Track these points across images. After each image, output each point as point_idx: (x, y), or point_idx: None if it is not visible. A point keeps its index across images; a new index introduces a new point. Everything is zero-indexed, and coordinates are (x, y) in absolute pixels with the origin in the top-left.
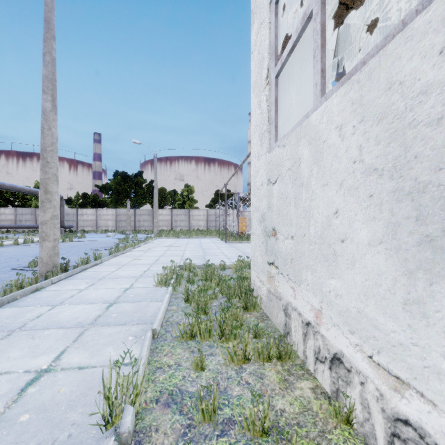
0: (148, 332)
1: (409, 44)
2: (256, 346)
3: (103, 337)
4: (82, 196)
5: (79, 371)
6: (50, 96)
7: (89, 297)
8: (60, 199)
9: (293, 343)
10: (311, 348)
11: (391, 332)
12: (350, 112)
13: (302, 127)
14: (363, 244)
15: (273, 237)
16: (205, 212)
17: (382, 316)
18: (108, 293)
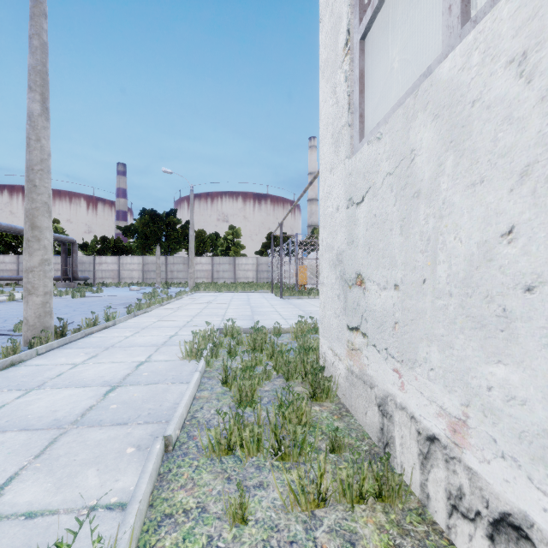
0: (157, 442)
1: None
2: (339, 477)
3: (87, 448)
4: (101, 240)
5: (25, 523)
6: (39, 95)
7: (84, 376)
8: (73, 243)
9: (398, 464)
10: (441, 484)
11: None
12: None
13: (417, 94)
14: None
15: (358, 287)
16: (254, 260)
17: None
18: (113, 370)
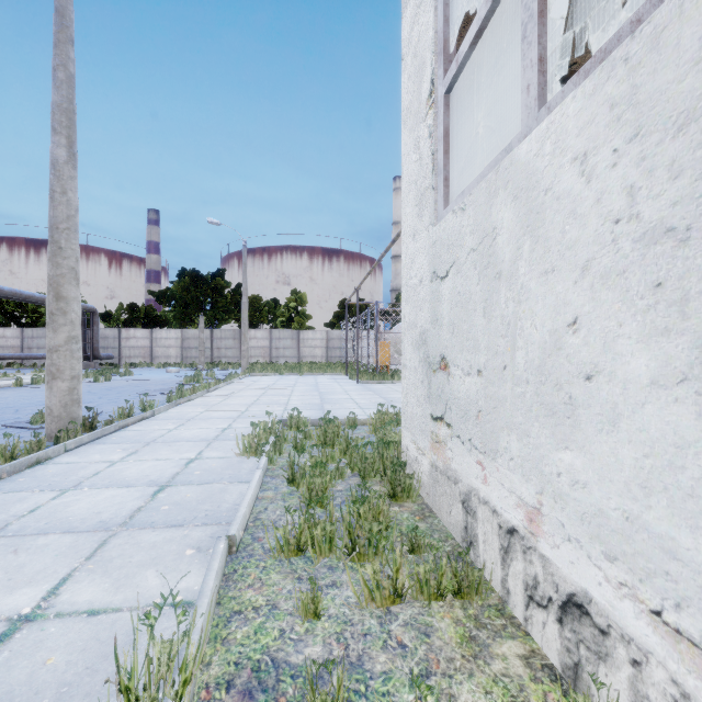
0: (220, 541)
1: None
2: (415, 572)
3: (142, 550)
4: (128, 309)
5: (89, 620)
6: (65, 139)
7: (125, 475)
8: (93, 313)
9: (482, 562)
10: (519, 576)
11: None
12: (606, 125)
13: (499, 171)
14: (640, 383)
15: (442, 372)
16: (324, 334)
17: (686, 533)
18: (159, 468)
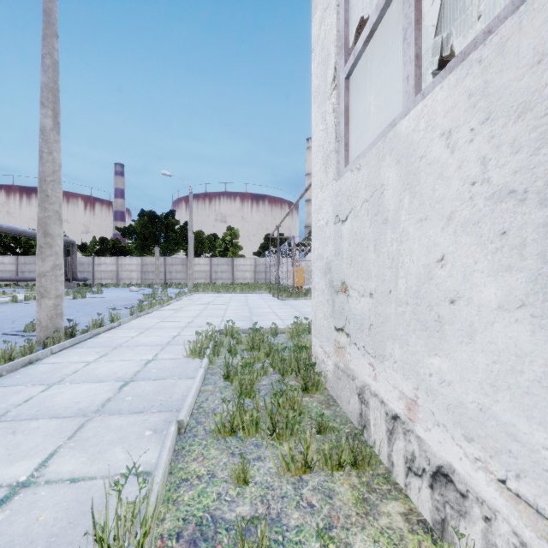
0: (171, 425)
1: None
2: (321, 449)
3: (111, 432)
4: (99, 241)
5: (71, 485)
6: (51, 111)
7: (98, 372)
8: (72, 245)
9: (373, 441)
10: (401, 452)
11: (543, 449)
12: (465, 110)
13: (385, 140)
14: (490, 307)
15: (343, 294)
16: (252, 261)
17: (524, 421)
18: (124, 367)
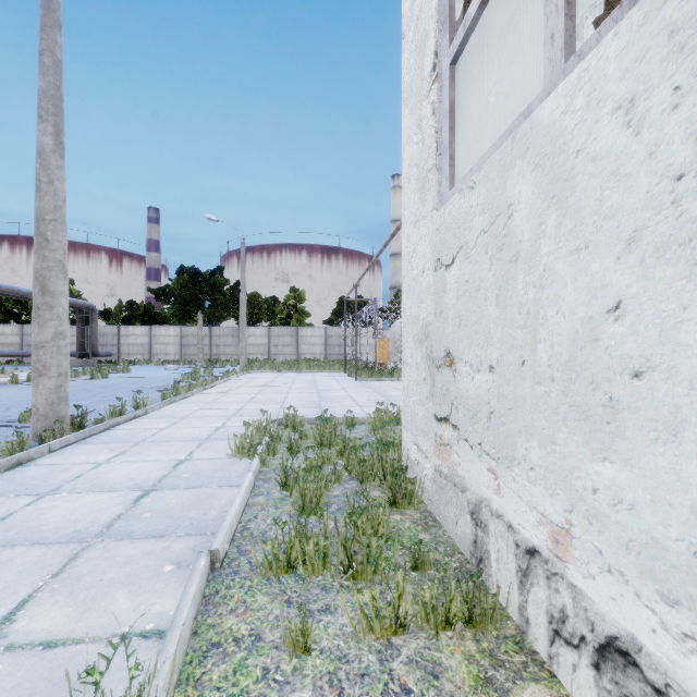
0: (201, 557)
1: None
2: (420, 598)
3: (115, 566)
4: (127, 306)
5: (43, 654)
6: (51, 127)
7: (109, 477)
8: (92, 310)
9: (494, 583)
10: (541, 605)
11: None
12: (662, 58)
13: (515, 138)
14: None
15: (447, 369)
16: (322, 331)
17: None
18: (145, 471)
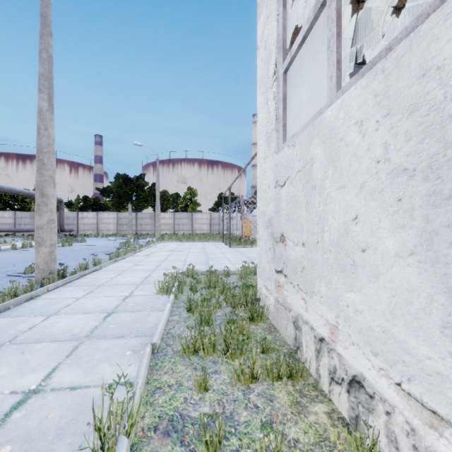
0: (147, 346)
1: (449, 21)
2: (264, 364)
3: (99, 352)
4: (82, 199)
5: (71, 392)
6: (46, 95)
7: (86, 306)
8: (60, 202)
9: (304, 359)
10: (326, 366)
11: (426, 359)
12: (372, 106)
13: (314, 125)
14: (390, 255)
15: (281, 243)
16: (208, 215)
17: (413, 339)
18: (107, 302)
